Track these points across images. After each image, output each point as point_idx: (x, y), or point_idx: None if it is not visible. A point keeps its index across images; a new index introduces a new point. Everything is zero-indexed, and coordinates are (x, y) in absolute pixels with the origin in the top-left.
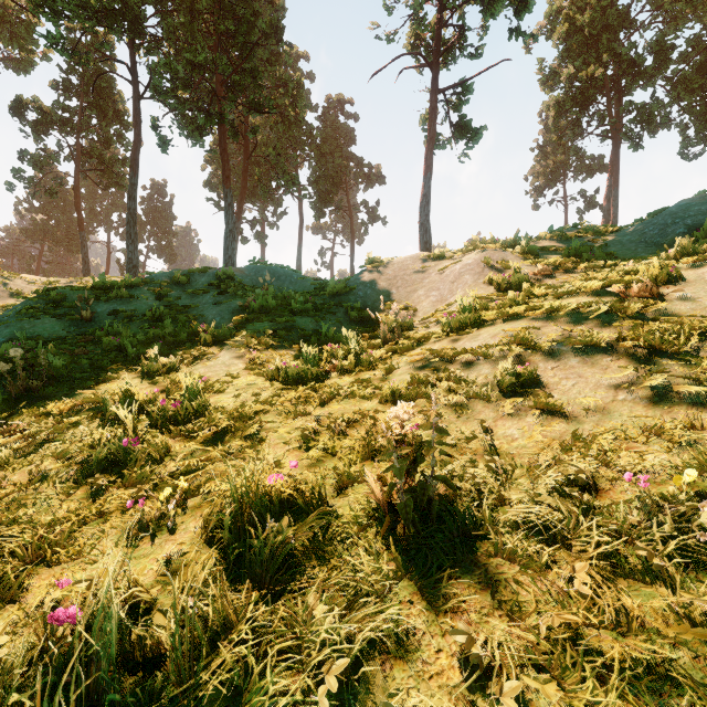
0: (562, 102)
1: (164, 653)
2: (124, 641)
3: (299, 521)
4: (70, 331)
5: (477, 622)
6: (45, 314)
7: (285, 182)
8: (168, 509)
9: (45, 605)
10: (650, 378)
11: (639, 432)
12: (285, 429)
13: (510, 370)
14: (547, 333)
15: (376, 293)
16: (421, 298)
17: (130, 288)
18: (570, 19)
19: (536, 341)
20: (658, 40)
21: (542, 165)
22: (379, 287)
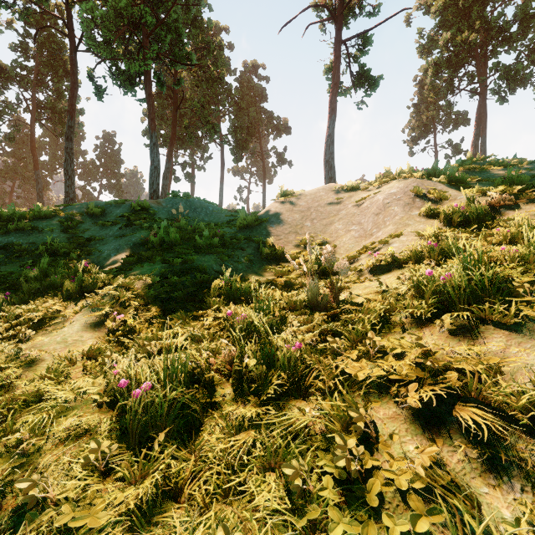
0: (439, 63)
1: None
2: None
3: None
4: None
5: None
6: None
7: (208, 130)
8: None
9: None
10: None
11: None
12: None
13: None
14: None
15: (289, 225)
16: (340, 232)
17: (39, 220)
18: None
19: None
20: (523, 9)
21: (417, 119)
22: (292, 219)
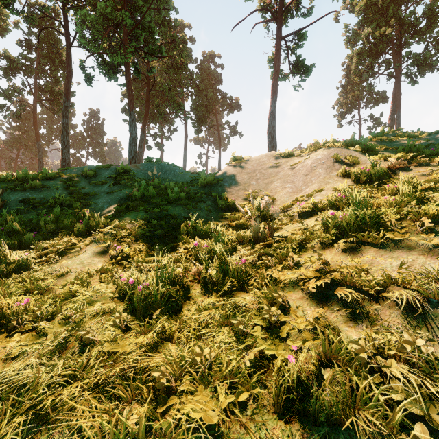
0: (362, 53)
1: None
2: None
3: None
4: None
5: None
6: None
7: (174, 108)
8: None
9: None
10: None
11: None
12: None
13: None
14: None
15: (239, 184)
16: (278, 189)
17: (46, 180)
18: None
19: None
20: (430, 8)
21: (344, 98)
22: (241, 179)
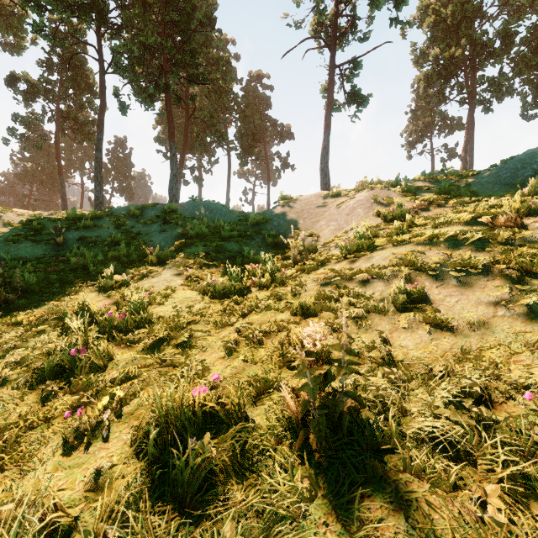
0: (430, 76)
1: None
2: None
3: (221, 433)
4: (46, 253)
5: None
6: (28, 239)
7: (217, 138)
8: (104, 418)
9: None
10: (525, 296)
11: (521, 346)
12: (212, 338)
13: (402, 288)
14: (430, 256)
15: (287, 223)
16: (323, 227)
17: (95, 219)
18: (436, 12)
19: (421, 263)
20: (505, 28)
21: (414, 124)
22: (289, 218)
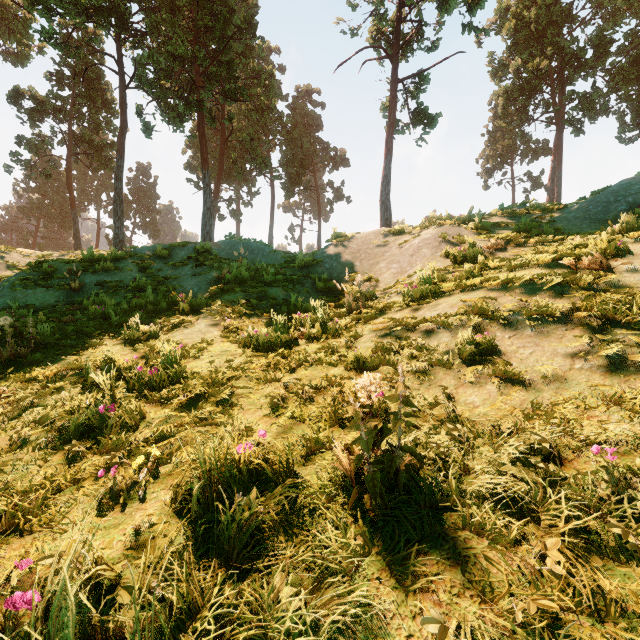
0: (510, 91)
1: (126, 636)
2: (85, 624)
3: (268, 492)
4: (59, 301)
5: (448, 603)
6: (37, 284)
7: (258, 165)
8: (140, 477)
9: (11, 581)
10: (605, 347)
11: (597, 401)
12: (256, 395)
13: (470, 339)
14: (503, 303)
15: (341, 265)
16: (383, 270)
17: (116, 261)
18: (518, 16)
19: (493, 311)
20: (598, 34)
21: (492, 149)
22: (344, 260)
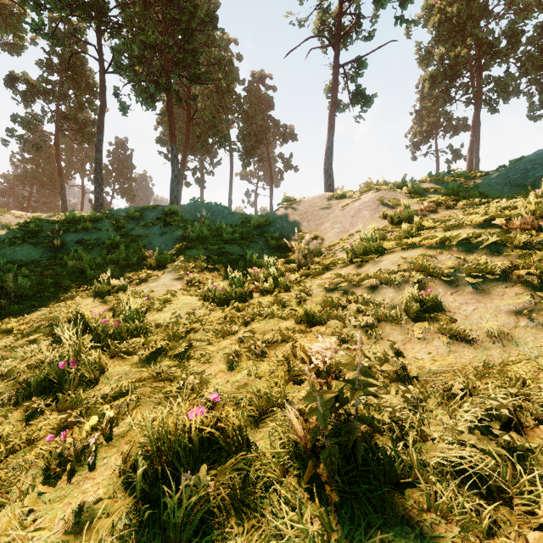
0: (435, 76)
1: None
2: None
3: (219, 462)
4: (43, 257)
5: None
6: (24, 242)
7: (219, 139)
8: (91, 442)
9: None
10: None
11: None
12: (212, 348)
13: (414, 295)
14: (442, 260)
15: (290, 225)
16: (327, 230)
17: (94, 222)
18: (441, 11)
19: (433, 268)
20: (511, 27)
21: (419, 125)
22: (293, 221)
